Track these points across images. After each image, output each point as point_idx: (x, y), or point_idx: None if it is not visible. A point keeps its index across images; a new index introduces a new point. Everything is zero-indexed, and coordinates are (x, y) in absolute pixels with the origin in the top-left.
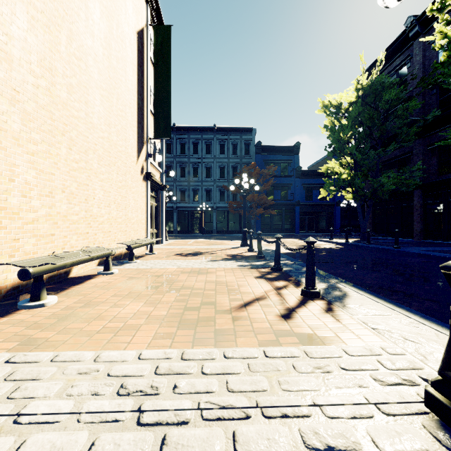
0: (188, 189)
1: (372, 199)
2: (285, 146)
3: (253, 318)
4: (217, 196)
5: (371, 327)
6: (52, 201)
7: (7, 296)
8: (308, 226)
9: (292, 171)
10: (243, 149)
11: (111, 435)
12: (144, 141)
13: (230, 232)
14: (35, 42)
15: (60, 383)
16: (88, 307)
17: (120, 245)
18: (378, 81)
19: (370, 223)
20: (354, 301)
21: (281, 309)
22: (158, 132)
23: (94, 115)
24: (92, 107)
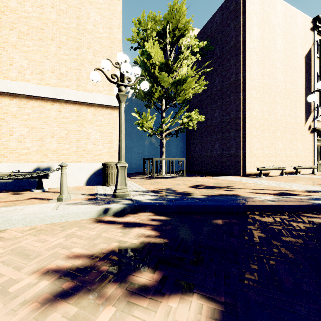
0: None
1: None
2: None
3: None
4: None
5: None
6: (263, 151)
7: (253, 175)
8: None
9: None
10: None
11: (272, 183)
12: (311, 111)
13: None
14: (259, 107)
15: (265, 181)
16: (272, 179)
17: (292, 167)
18: None
19: None
20: None
21: None
22: None
23: (278, 116)
24: (277, 113)
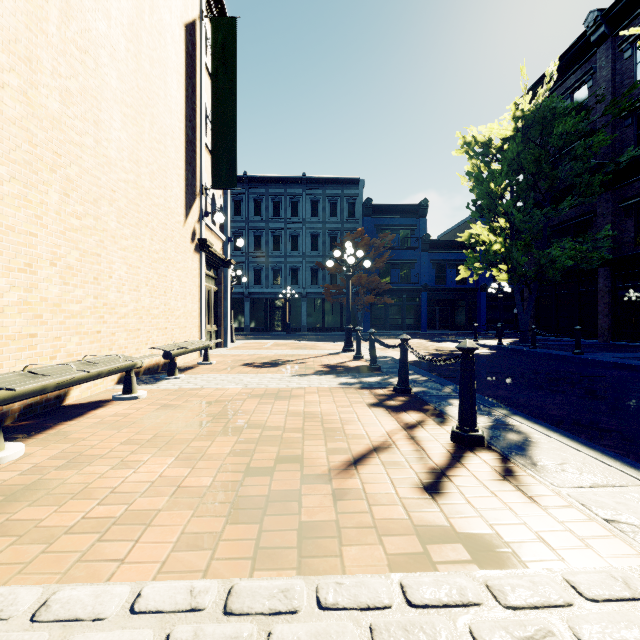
0: (266, 268)
1: (537, 280)
2: (407, 205)
3: (371, 493)
4: (308, 277)
5: (602, 516)
6: (31, 279)
7: None
8: (439, 321)
9: (416, 241)
10: (345, 210)
11: None
12: (197, 192)
13: (326, 329)
14: None
15: None
16: (73, 467)
17: (157, 351)
18: (547, 106)
19: (531, 317)
20: (548, 453)
21: (421, 472)
22: (217, 178)
23: (111, 144)
24: (107, 131)
